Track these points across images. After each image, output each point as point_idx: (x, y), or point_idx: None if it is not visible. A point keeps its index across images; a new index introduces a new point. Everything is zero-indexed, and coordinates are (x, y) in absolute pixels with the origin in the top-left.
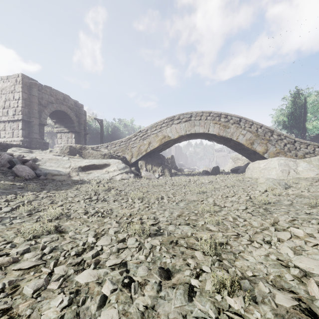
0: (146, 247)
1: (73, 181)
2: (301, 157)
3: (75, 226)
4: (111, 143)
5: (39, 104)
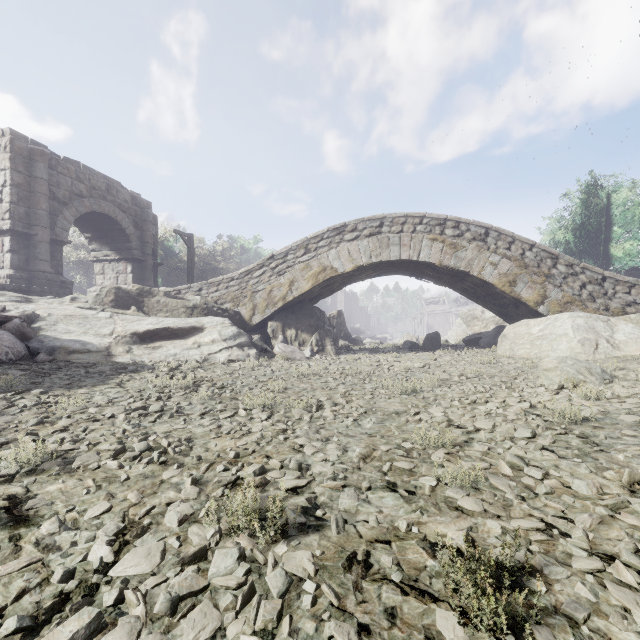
0: (270, 589)
1: (116, 365)
2: (618, 313)
3: (71, 497)
4: (208, 282)
5: (50, 198)
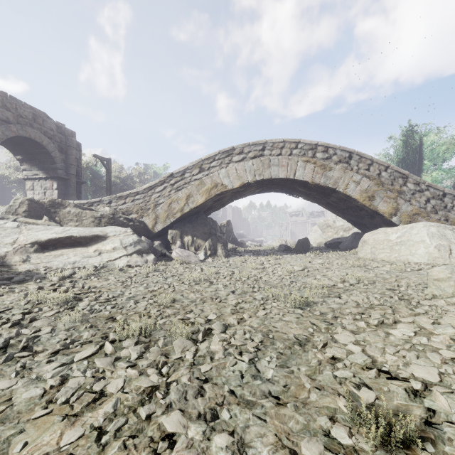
0: None
1: (5, 274)
2: None
3: None
4: (117, 196)
5: None
